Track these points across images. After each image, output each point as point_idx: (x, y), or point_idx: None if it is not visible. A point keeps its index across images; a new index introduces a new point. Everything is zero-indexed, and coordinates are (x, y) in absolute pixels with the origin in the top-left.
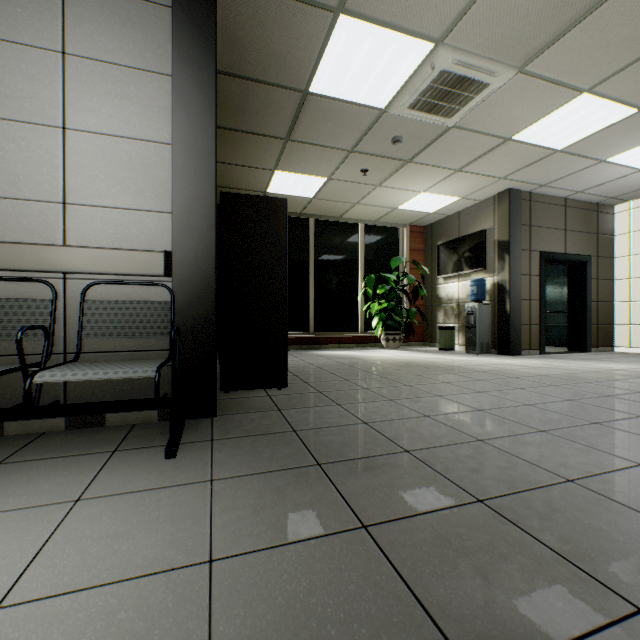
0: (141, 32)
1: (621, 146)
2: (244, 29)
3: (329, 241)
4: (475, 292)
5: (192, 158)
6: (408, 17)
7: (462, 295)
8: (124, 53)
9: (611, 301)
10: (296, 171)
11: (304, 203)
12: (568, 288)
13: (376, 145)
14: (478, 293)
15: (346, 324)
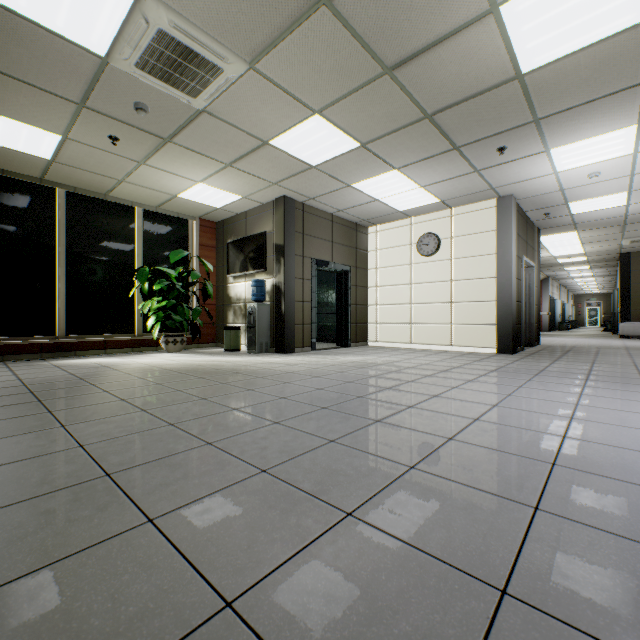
0: None
1: (358, 175)
2: None
3: (92, 222)
4: (256, 292)
5: None
6: None
7: (249, 295)
8: None
9: (366, 305)
10: (2, 112)
11: (41, 165)
12: (337, 293)
13: (116, 107)
14: (258, 293)
15: (118, 325)
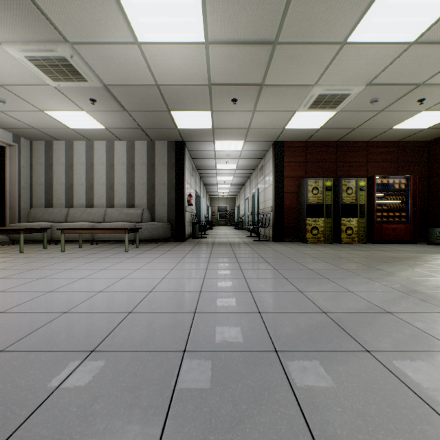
0: (272, 163)
1: None
2: (290, 138)
3: None
4: None
5: (273, 185)
6: (285, 119)
7: None
8: (271, 168)
9: None
10: (398, 123)
11: None
12: None
13: (378, 104)
14: None
15: None
